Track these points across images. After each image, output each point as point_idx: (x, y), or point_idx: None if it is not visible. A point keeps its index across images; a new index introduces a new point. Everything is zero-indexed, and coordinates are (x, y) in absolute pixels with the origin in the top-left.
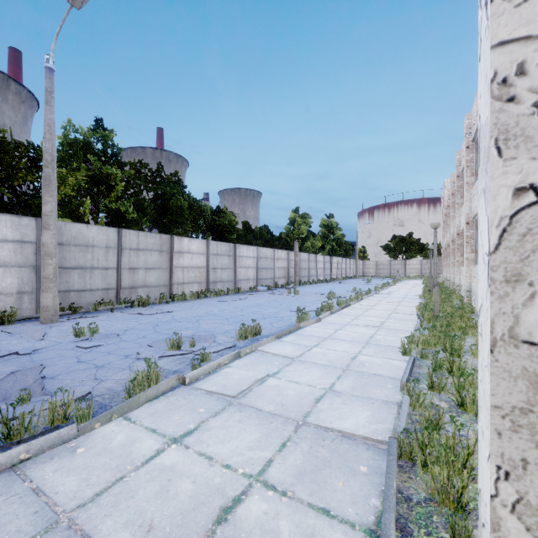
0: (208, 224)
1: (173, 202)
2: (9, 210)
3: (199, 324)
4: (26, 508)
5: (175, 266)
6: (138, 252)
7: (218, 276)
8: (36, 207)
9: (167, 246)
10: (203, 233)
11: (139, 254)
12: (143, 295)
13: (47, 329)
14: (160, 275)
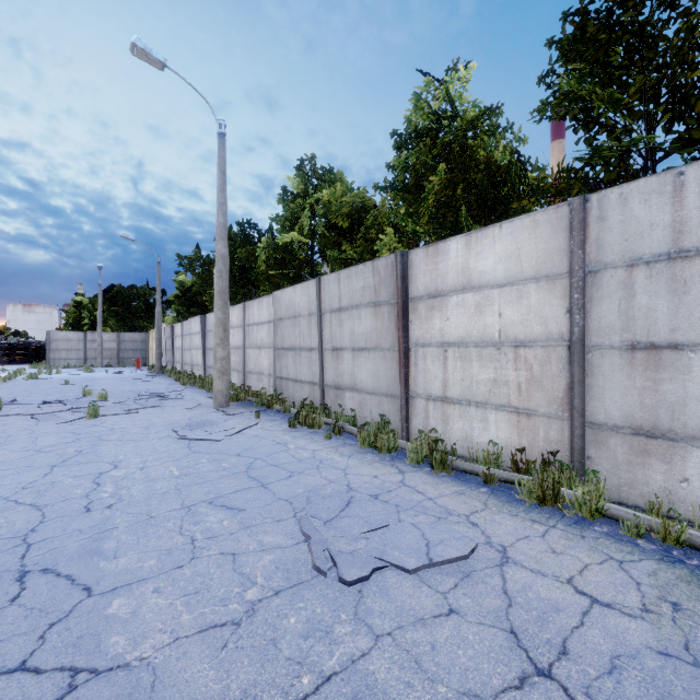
0: None
1: None
2: None
3: (2, 449)
4: None
5: (419, 340)
6: (341, 315)
7: (691, 396)
8: None
9: (391, 287)
10: None
11: (344, 318)
12: (353, 407)
13: (176, 409)
14: (379, 365)
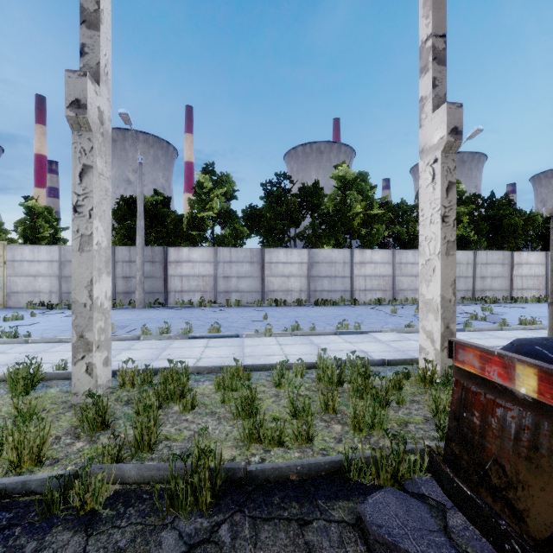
0: (537, 233)
1: (501, 219)
2: (406, 245)
3: None
4: (546, 334)
5: (514, 275)
6: (486, 266)
7: None
8: (413, 241)
9: (508, 260)
10: (531, 242)
11: (487, 267)
12: (489, 296)
13: None
14: (502, 282)
